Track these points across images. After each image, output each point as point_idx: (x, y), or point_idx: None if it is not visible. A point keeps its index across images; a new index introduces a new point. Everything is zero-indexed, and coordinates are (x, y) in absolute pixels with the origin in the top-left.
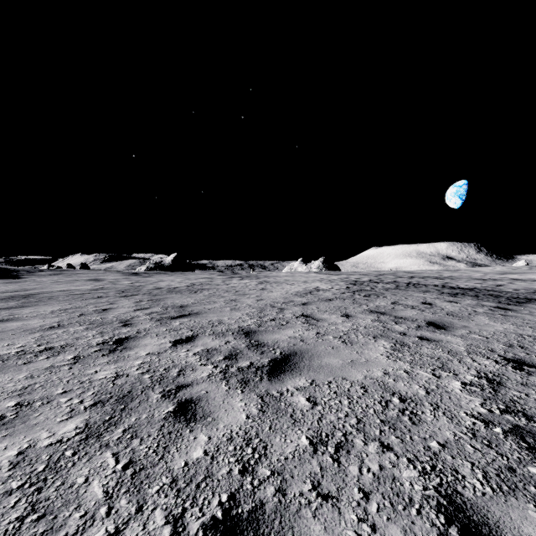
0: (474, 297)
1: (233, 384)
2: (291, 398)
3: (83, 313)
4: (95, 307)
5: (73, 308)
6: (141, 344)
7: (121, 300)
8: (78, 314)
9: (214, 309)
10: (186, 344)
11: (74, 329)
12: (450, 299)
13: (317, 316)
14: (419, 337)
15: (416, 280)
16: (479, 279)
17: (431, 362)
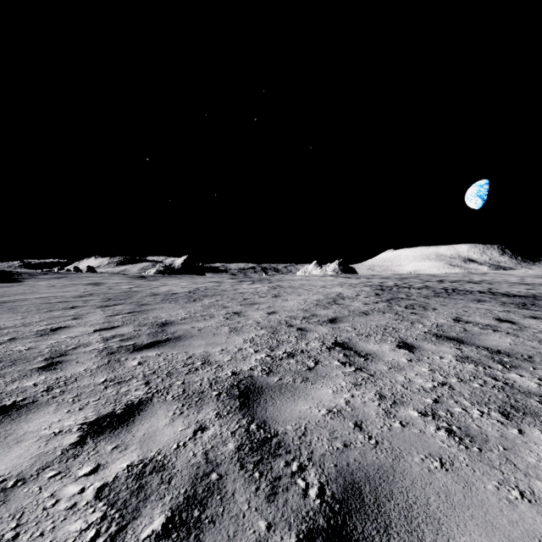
0: None
1: None
2: None
3: (15, 337)
4: (47, 325)
5: (15, 326)
6: (14, 435)
7: (95, 312)
8: (6, 338)
9: (207, 330)
10: (107, 437)
11: None
12: (527, 313)
13: (360, 346)
14: None
15: (451, 285)
16: (522, 283)
17: None
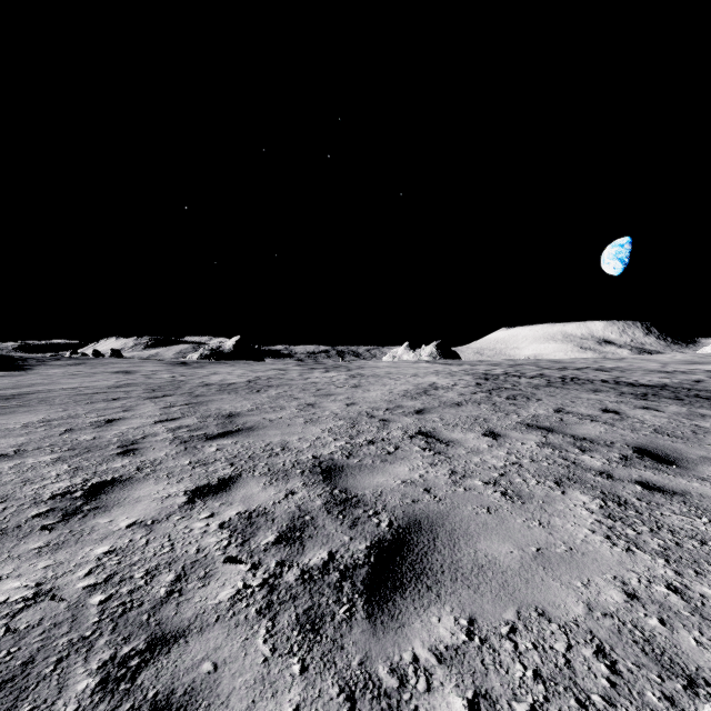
0: (677, 401)
1: (283, 634)
2: (429, 700)
3: (72, 428)
4: (98, 417)
5: (63, 418)
6: (131, 498)
7: (144, 404)
8: (63, 429)
9: (280, 421)
10: (213, 498)
11: (35, 461)
12: (641, 403)
13: (444, 434)
14: (641, 484)
15: (572, 373)
16: (660, 371)
17: (709, 555)
